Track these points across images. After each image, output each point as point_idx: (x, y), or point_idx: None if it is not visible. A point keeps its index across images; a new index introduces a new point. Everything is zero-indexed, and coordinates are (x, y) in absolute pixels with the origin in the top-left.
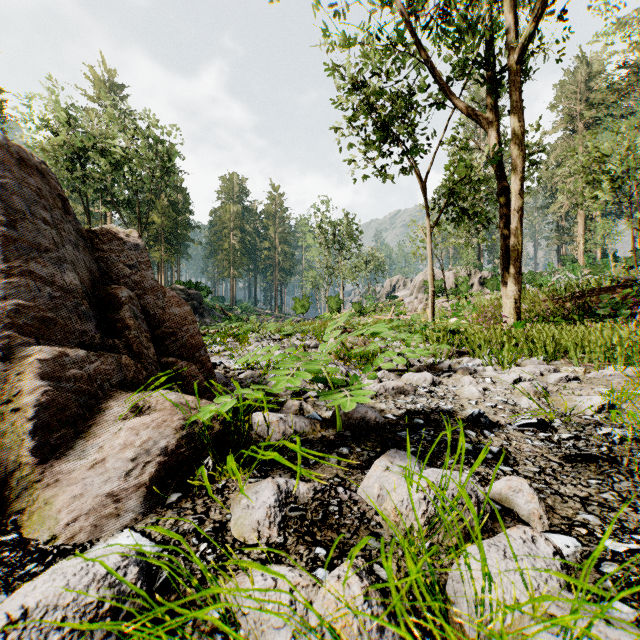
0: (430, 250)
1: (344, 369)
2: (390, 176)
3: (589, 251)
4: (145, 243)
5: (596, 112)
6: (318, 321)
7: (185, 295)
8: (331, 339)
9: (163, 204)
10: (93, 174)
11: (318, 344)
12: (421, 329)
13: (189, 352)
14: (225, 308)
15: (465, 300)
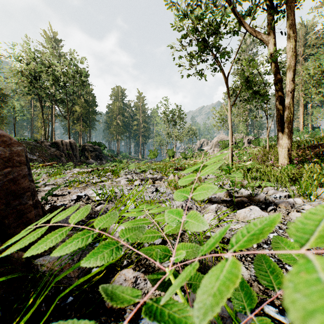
0: (230, 119)
1: (183, 203)
2: (205, 75)
3: (305, 125)
4: (72, 122)
5: (311, 50)
6: (162, 162)
7: (92, 149)
8: (171, 175)
9: (81, 101)
10: (44, 85)
11: (162, 177)
12: (226, 167)
13: (3, 201)
14: (114, 156)
15: (243, 151)
